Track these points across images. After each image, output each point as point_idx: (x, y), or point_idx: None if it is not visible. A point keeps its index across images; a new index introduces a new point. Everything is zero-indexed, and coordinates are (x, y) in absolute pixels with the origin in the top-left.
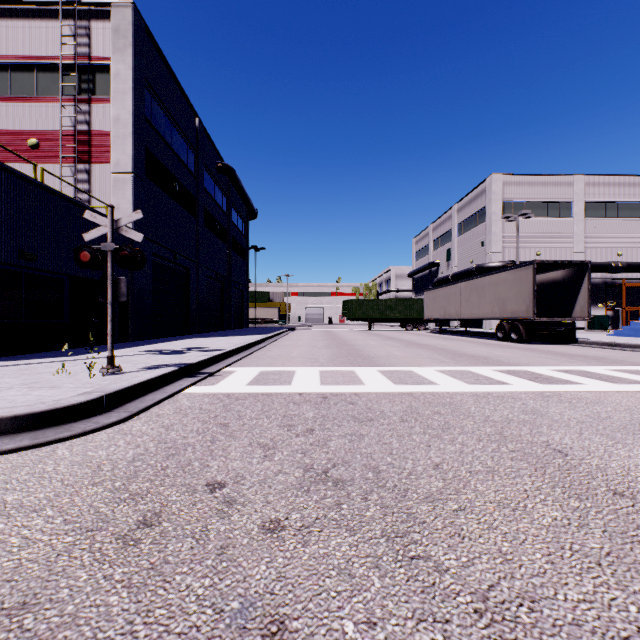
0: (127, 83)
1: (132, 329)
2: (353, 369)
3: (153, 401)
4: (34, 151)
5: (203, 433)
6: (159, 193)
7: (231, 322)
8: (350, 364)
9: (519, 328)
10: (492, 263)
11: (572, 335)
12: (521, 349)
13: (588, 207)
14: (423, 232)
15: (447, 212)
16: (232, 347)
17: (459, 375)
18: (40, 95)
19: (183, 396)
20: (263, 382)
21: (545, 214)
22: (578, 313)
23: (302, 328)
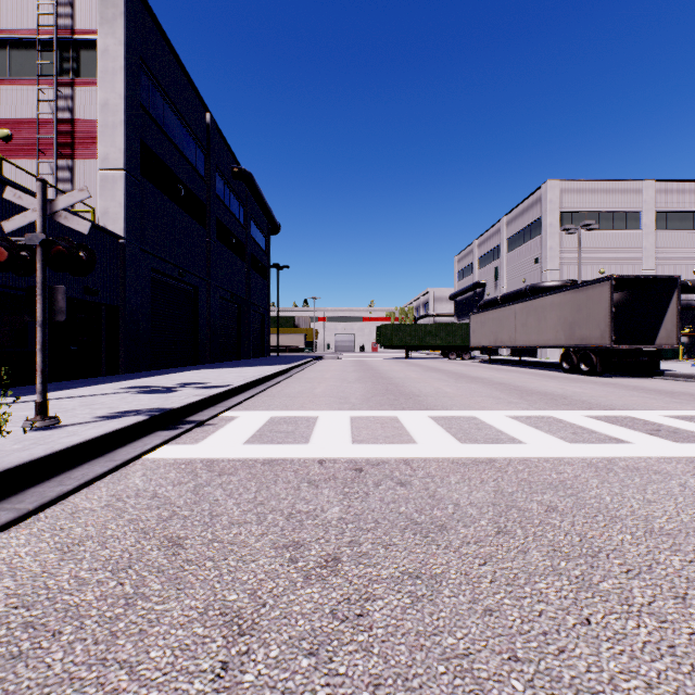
0: (117, 61)
1: (123, 359)
2: (395, 414)
3: (79, 481)
4: (6, 144)
5: (124, 569)
6: (160, 197)
7: (249, 350)
8: (390, 406)
9: (591, 358)
10: (549, 282)
11: (656, 366)
12: (599, 384)
13: (659, 218)
14: (466, 249)
15: (495, 225)
16: (240, 382)
17: (545, 425)
18: (14, 77)
19: (140, 466)
20: (269, 437)
21: (610, 226)
22: (664, 339)
23: (330, 357)
